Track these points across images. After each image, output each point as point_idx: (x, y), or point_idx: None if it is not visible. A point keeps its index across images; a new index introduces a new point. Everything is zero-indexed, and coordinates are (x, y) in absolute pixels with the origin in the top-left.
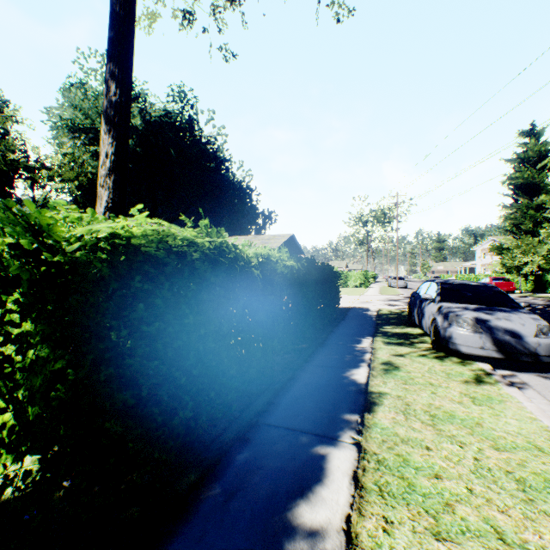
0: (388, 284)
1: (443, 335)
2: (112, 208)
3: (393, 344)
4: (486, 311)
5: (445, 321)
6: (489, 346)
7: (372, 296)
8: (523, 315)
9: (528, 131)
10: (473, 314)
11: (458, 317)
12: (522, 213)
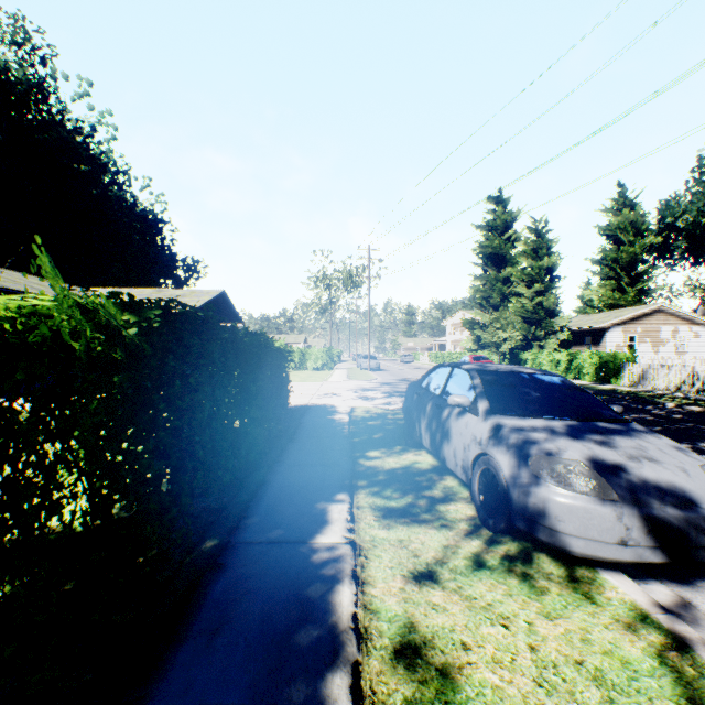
0: (358, 365)
1: (522, 505)
2: None
3: (398, 516)
4: (596, 437)
5: (523, 469)
6: (639, 538)
7: (339, 384)
8: (658, 442)
9: (497, 198)
10: (581, 450)
11: (555, 459)
12: (492, 286)
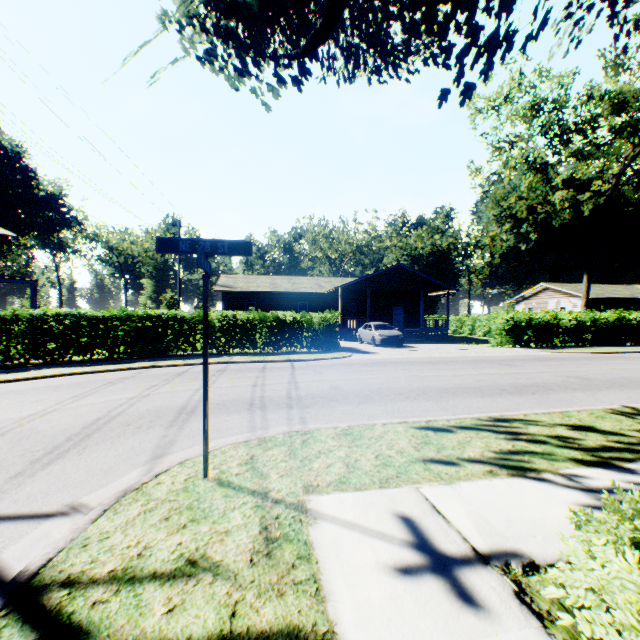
0: None
1: None
2: (585, 303)
3: None
4: None
5: None
6: None
7: None
8: None
9: None
10: None
11: None
12: None
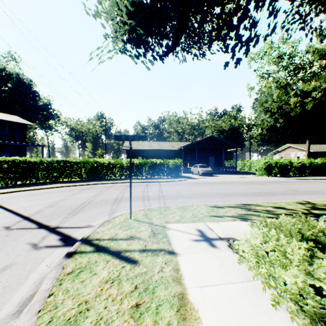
0: None
1: None
2: (307, 154)
3: None
4: None
5: None
6: None
7: None
8: None
9: None
10: None
11: None
12: None
